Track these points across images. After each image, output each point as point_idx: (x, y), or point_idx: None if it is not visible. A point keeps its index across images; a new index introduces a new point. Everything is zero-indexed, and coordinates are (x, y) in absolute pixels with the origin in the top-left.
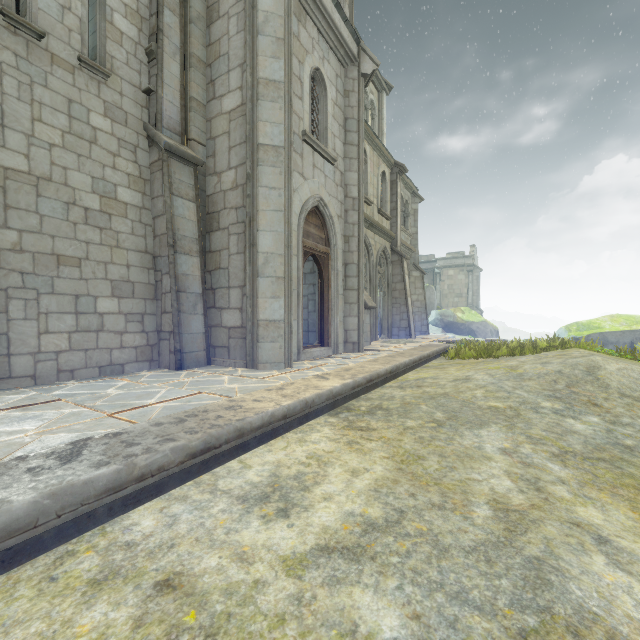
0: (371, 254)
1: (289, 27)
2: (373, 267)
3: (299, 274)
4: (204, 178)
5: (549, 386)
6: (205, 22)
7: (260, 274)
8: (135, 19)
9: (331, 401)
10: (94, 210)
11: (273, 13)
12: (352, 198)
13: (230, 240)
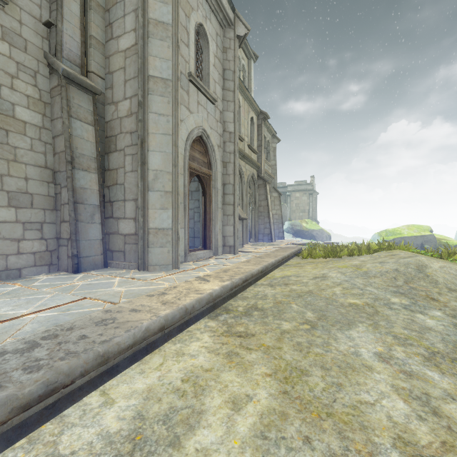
0: (243, 178)
1: None
2: (244, 188)
3: (185, 190)
4: (103, 107)
5: (391, 282)
6: None
7: (150, 188)
8: None
9: (211, 304)
10: None
11: None
12: (229, 132)
13: (125, 160)
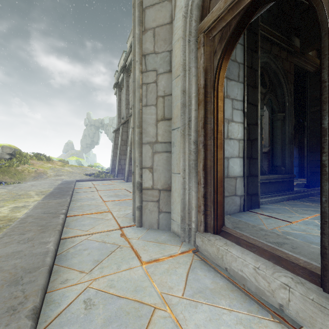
0: None
1: None
2: None
3: (180, 100)
4: None
5: None
6: None
7: None
8: None
9: None
10: None
11: None
12: None
13: None
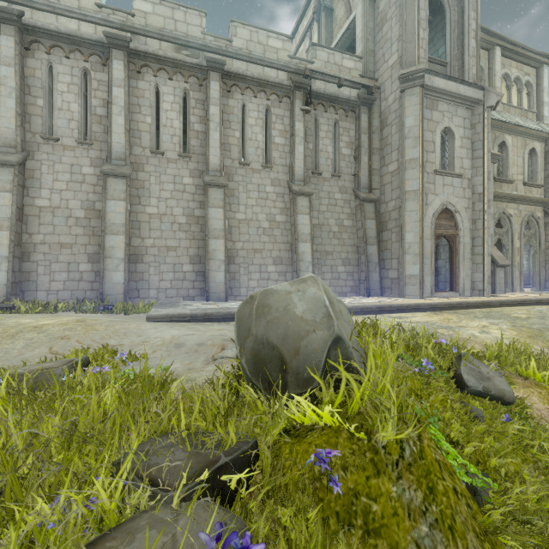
0: (513, 222)
1: (422, 127)
2: (516, 232)
3: (431, 250)
4: (379, 205)
5: None
6: (379, 128)
7: (406, 253)
8: (349, 146)
9: (430, 307)
10: (336, 232)
11: (413, 126)
12: (478, 193)
13: (392, 235)
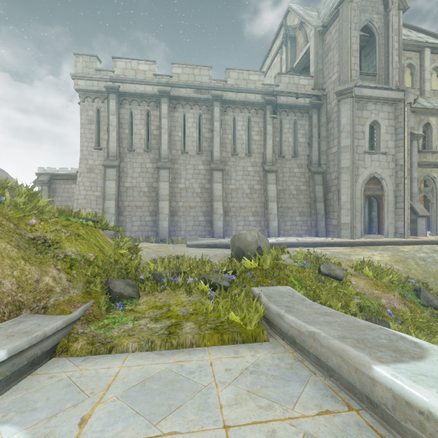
0: (437, 182)
1: (353, 124)
2: None
3: (361, 206)
4: (326, 175)
5: None
6: (326, 123)
7: (341, 208)
8: (304, 136)
9: (350, 244)
10: (295, 194)
11: (346, 124)
12: (400, 165)
13: (334, 196)
